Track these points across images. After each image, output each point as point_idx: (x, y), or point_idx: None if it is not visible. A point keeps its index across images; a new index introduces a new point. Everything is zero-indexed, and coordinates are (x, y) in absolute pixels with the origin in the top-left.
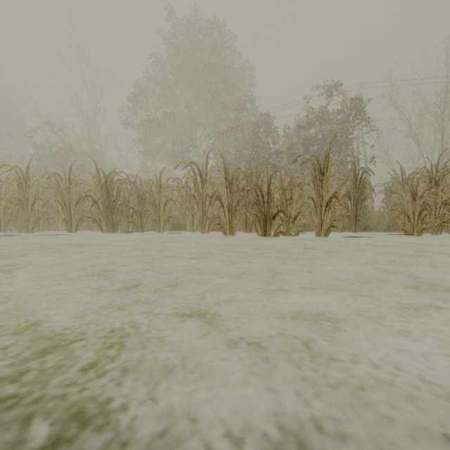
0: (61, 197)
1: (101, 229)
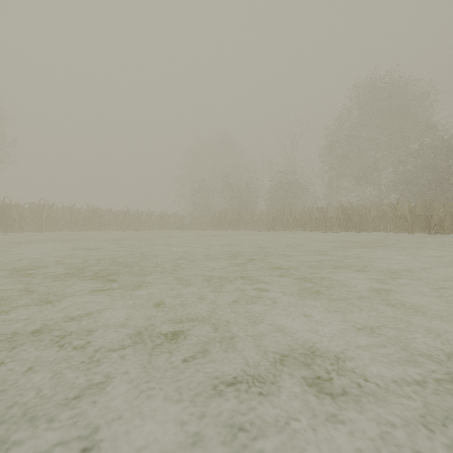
0: (323, 217)
1: (342, 231)
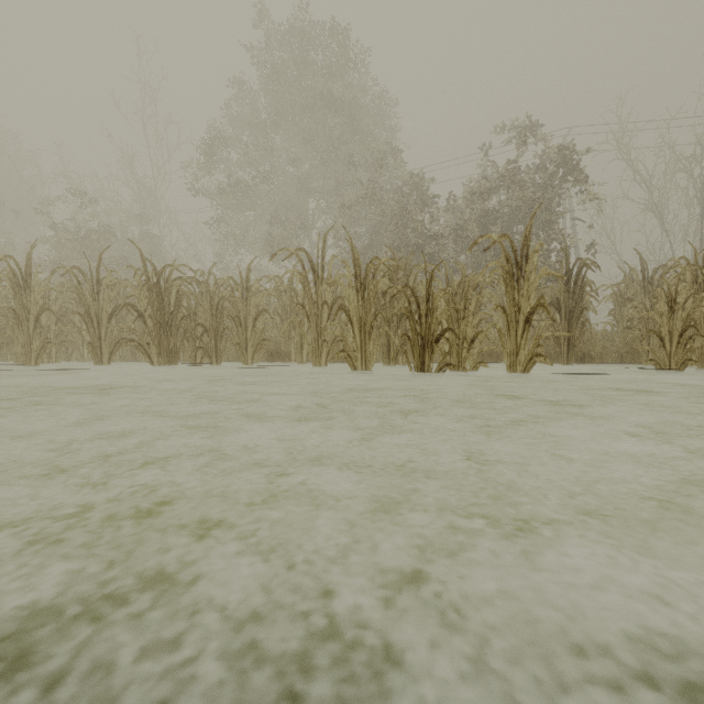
0: (84, 306)
1: (150, 360)
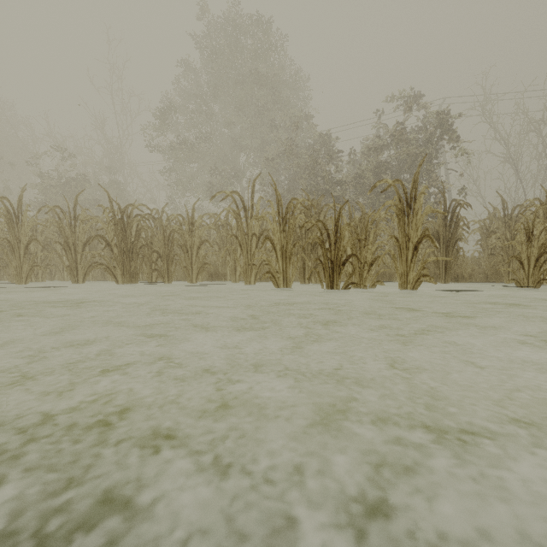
0: (64, 237)
1: (116, 279)
